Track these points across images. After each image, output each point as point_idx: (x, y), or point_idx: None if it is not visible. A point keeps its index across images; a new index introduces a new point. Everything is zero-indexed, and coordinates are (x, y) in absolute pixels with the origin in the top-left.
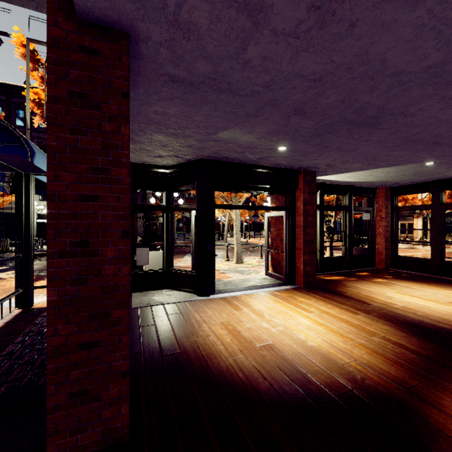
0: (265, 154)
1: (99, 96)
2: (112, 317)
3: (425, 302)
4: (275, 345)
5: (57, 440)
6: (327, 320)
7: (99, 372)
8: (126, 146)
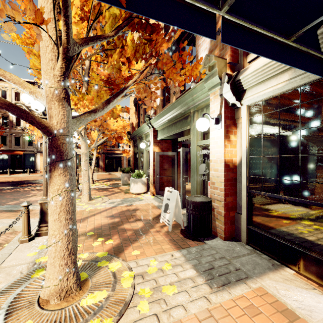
0: None
1: None
2: None
3: None
4: None
5: None
6: None
7: None
8: None
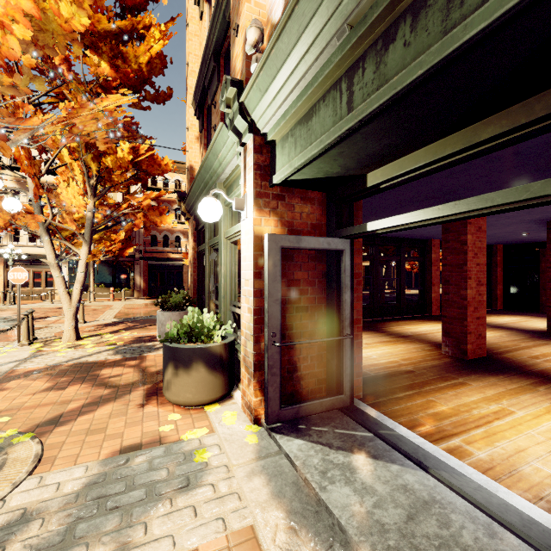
0: None
1: None
2: None
3: (375, 350)
4: None
5: None
6: (525, 404)
7: None
8: None
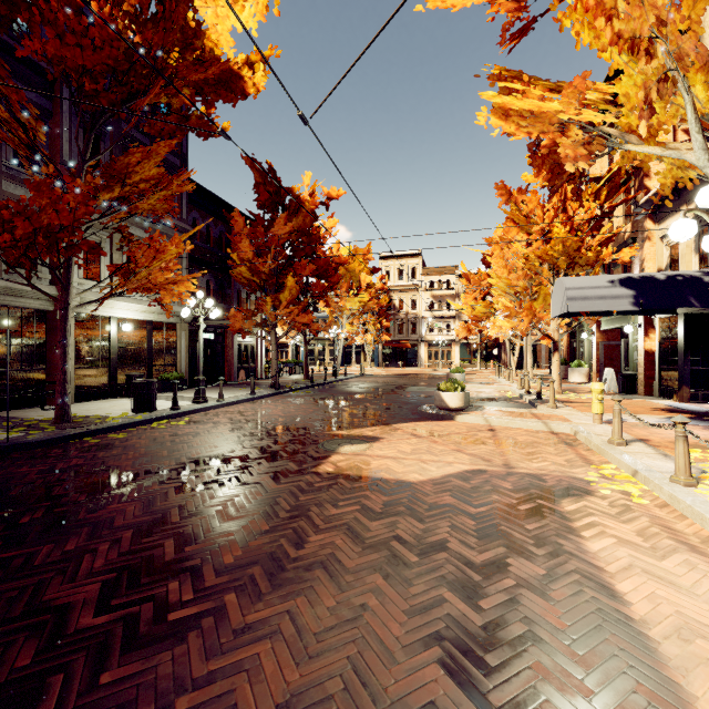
0: None
1: None
2: None
3: None
4: None
5: None
6: None
7: None
8: None
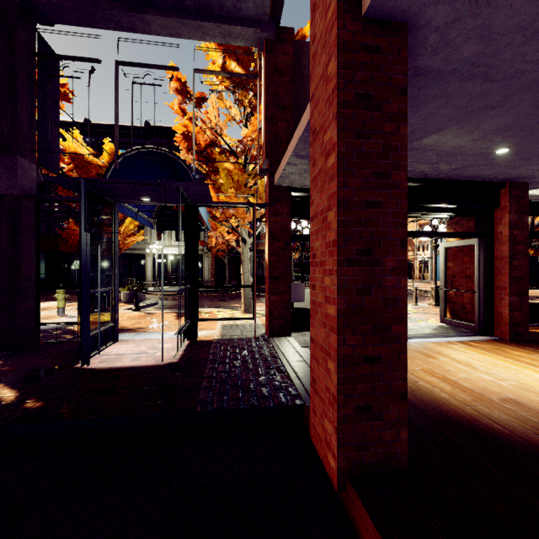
0: (467, 162)
1: (380, 96)
2: (392, 332)
3: None
4: (521, 400)
5: (345, 452)
6: None
7: (380, 390)
8: (405, 147)
